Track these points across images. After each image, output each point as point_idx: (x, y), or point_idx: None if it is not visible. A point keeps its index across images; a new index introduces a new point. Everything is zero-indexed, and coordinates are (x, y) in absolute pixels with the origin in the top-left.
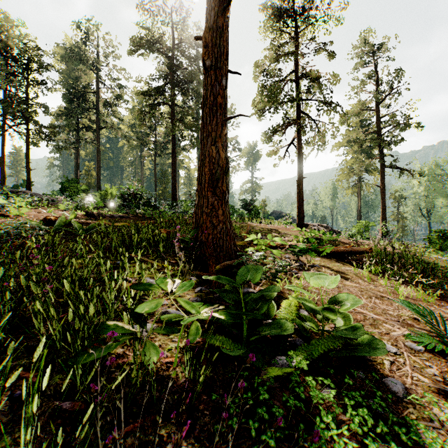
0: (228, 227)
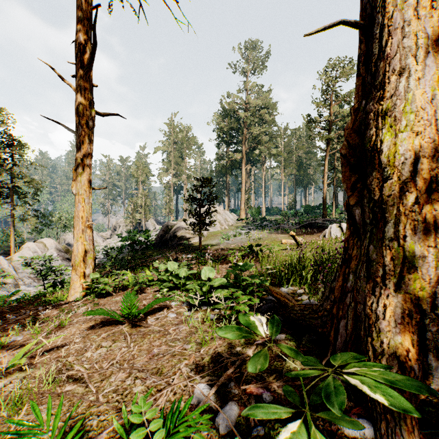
0: (347, 283)
